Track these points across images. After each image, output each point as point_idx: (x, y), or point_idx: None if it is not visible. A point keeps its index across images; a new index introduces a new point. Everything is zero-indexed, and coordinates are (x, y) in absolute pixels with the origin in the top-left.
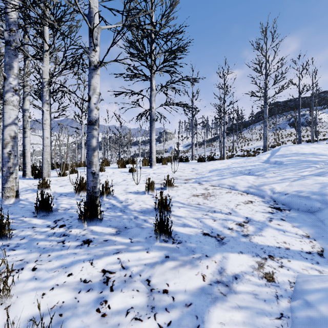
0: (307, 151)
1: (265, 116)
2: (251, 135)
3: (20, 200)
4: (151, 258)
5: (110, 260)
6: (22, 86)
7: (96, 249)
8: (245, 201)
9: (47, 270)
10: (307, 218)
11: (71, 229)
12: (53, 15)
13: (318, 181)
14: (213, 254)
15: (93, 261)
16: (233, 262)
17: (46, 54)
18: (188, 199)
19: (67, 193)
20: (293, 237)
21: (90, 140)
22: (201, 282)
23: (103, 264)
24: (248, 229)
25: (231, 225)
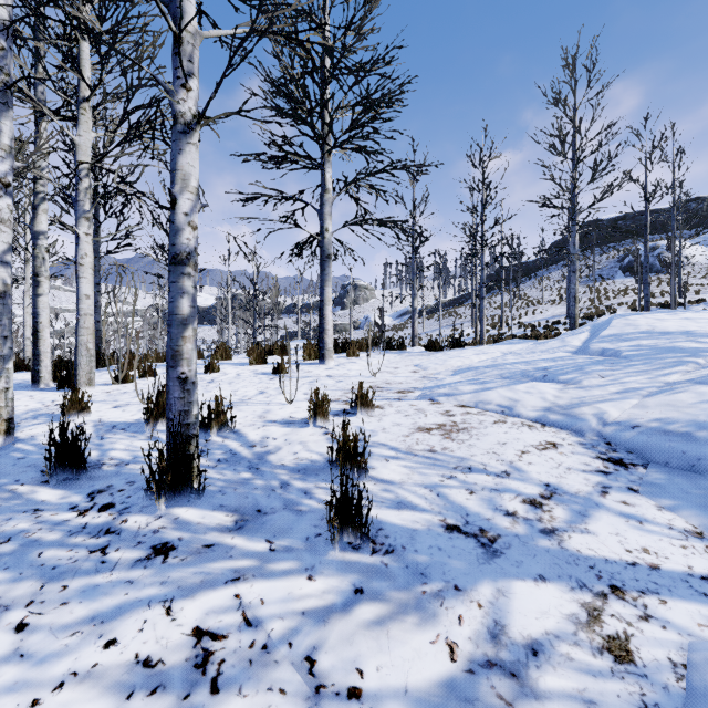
0: (673, 327)
1: (572, 251)
2: (541, 291)
3: (17, 441)
4: (320, 595)
5: (216, 600)
6: (31, 179)
7: (183, 571)
8: (540, 444)
9: (54, 630)
10: (691, 487)
11: (127, 516)
12: (99, 17)
13: (706, 396)
14: (474, 584)
15: (172, 604)
16: (524, 604)
17: (86, 106)
18: (407, 437)
19: (128, 423)
20: (664, 536)
21: (176, 300)
22: (445, 665)
23: (198, 613)
24: (554, 514)
25: (513, 505)
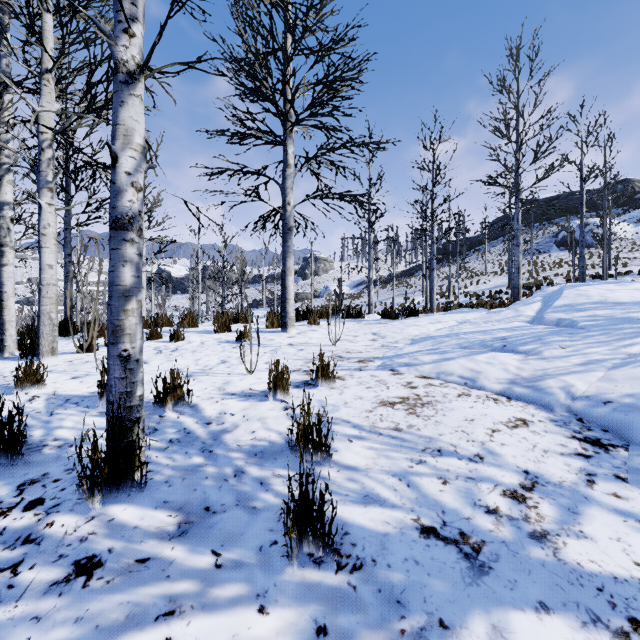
0: (625, 297)
1: (515, 226)
2: (484, 263)
3: None
4: (273, 638)
5: None
6: None
7: (106, 600)
8: (510, 421)
9: None
10: None
11: (54, 518)
12: None
13: None
14: (463, 618)
15: None
16: None
17: (48, 77)
18: (370, 413)
19: (83, 397)
20: None
21: (117, 269)
22: None
23: None
24: (541, 512)
25: (493, 499)
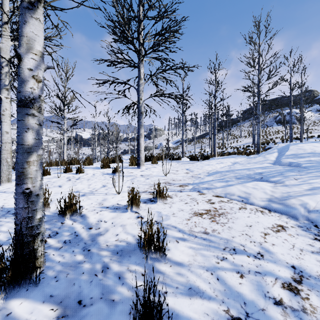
0: None
1: (258, 112)
2: (240, 132)
3: None
4: None
5: None
6: None
7: None
8: (273, 226)
9: None
10: None
11: None
12: None
13: None
14: None
15: None
16: None
17: (6, 27)
18: (188, 221)
19: None
20: None
21: (22, 134)
22: None
23: None
24: (312, 303)
25: (276, 291)
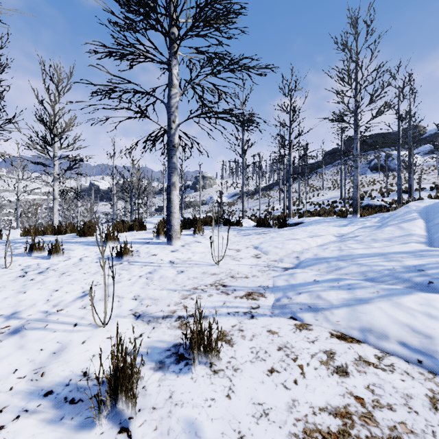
0: None
1: (355, 153)
2: (321, 181)
3: None
4: None
5: None
6: None
7: None
8: None
9: None
10: None
11: None
12: None
13: None
14: None
15: None
16: None
17: None
18: None
19: None
20: None
21: None
22: None
23: None
24: None
25: None
